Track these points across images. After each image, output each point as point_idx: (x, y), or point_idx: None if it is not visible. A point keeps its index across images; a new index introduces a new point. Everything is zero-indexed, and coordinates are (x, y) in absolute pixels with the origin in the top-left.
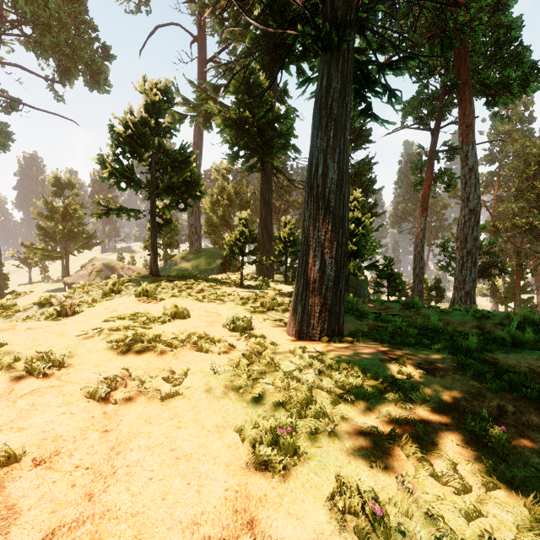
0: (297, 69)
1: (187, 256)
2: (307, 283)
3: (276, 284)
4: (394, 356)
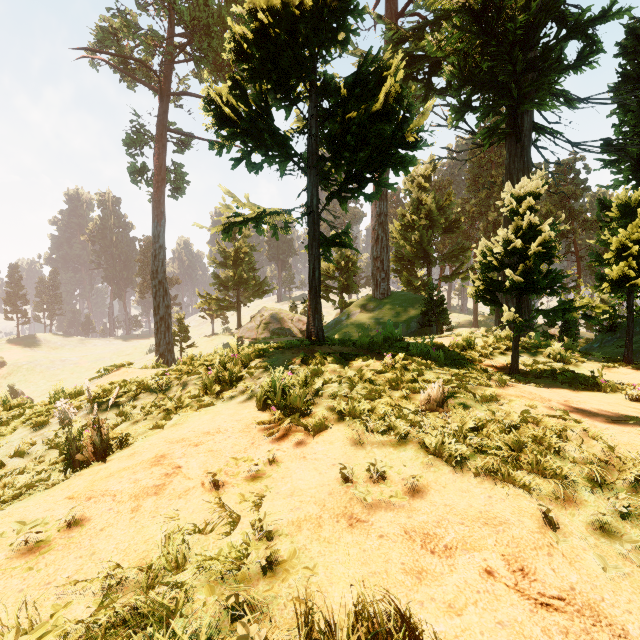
0: None
1: (370, 303)
2: None
3: (605, 367)
4: None
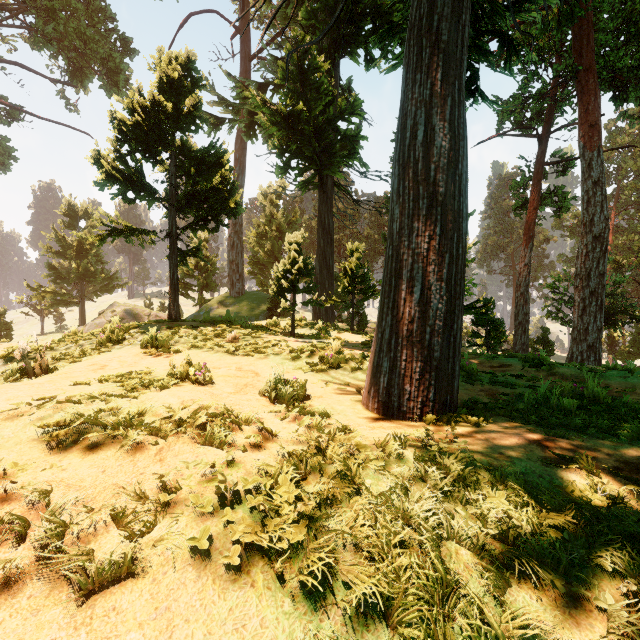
0: (365, 57)
1: (227, 300)
2: (398, 322)
3: (339, 333)
4: (563, 452)
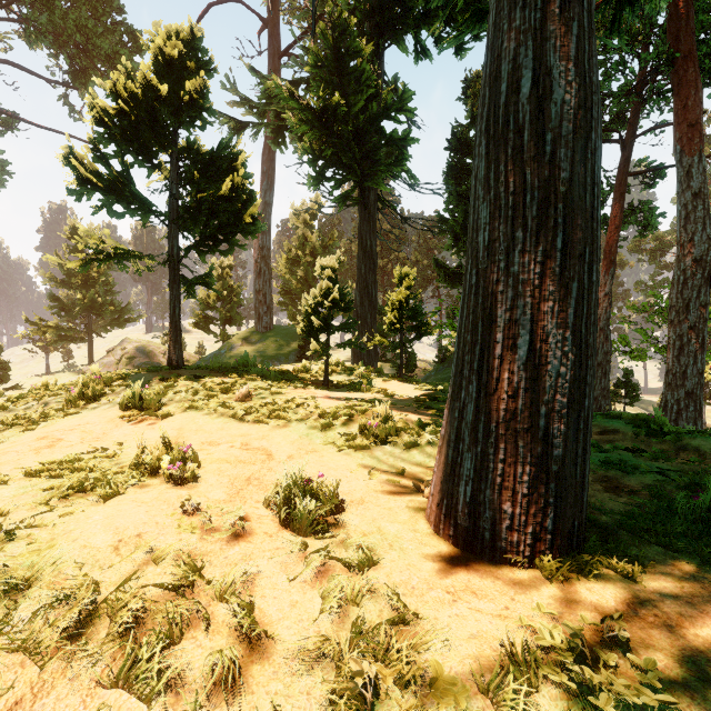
0: (415, 46)
1: (252, 337)
2: (490, 396)
3: (385, 381)
4: None
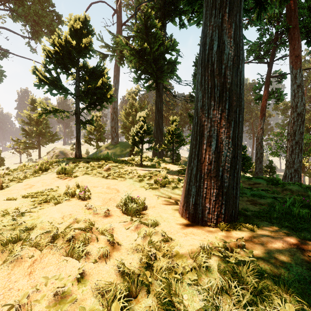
0: (179, 22)
1: (110, 146)
2: (201, 164)
3: (166, 164)
4: None
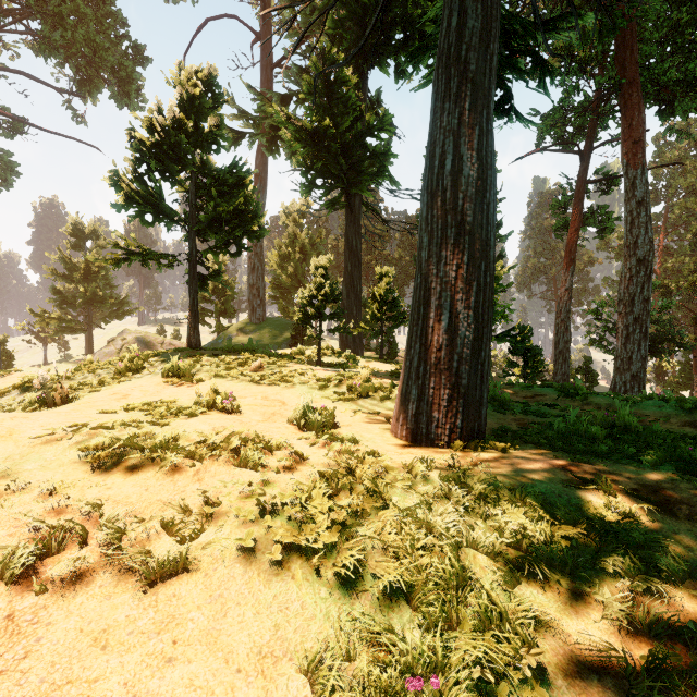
0: (395, 68)
1: (247, 327)
2: (427, 350)
3: (368, 362)
4: (585, 475)
